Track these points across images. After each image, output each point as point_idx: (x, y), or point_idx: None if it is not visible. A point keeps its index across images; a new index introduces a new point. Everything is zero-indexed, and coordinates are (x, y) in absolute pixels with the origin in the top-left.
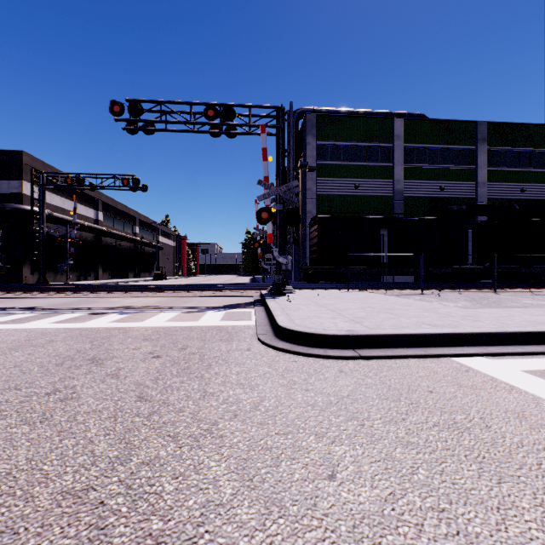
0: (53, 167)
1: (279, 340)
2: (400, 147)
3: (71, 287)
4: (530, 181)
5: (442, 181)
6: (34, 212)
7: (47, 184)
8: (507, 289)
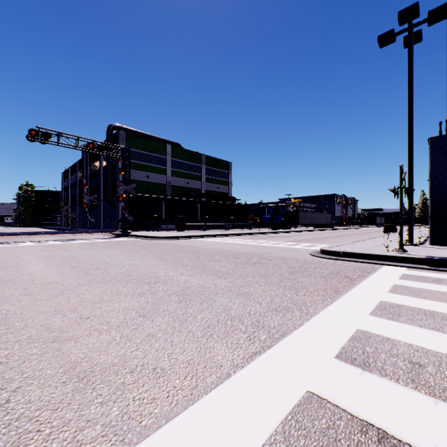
0: None
1: (157, 239)
2: (170, 159)
3: None
4: (221, 184)
5: (188, 179)
6: None
7: None
8: (209, 230)
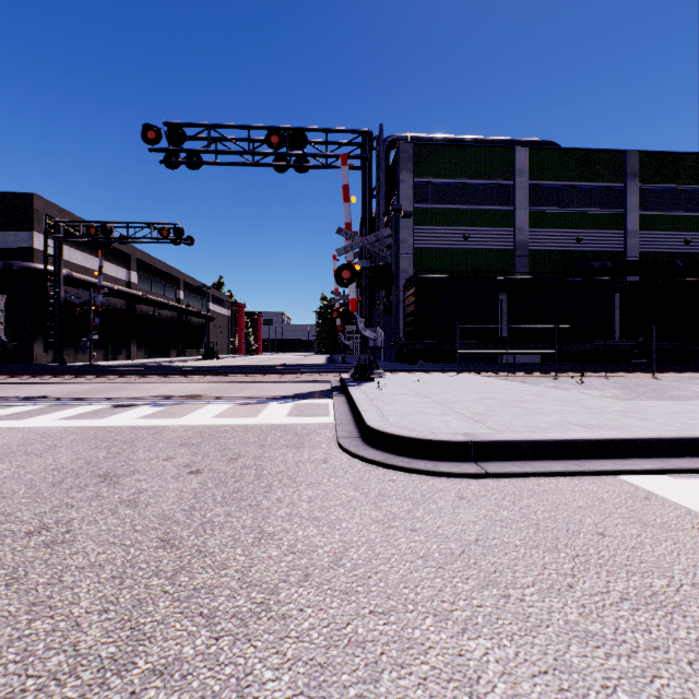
0: (73, 214)
1: (369, 446)
2: (524, 185)
3: (94, 369)
4: (697, 229)
5: (579, 230)
6: (48, 272)
7: (64, 236)
8: (669, 372)
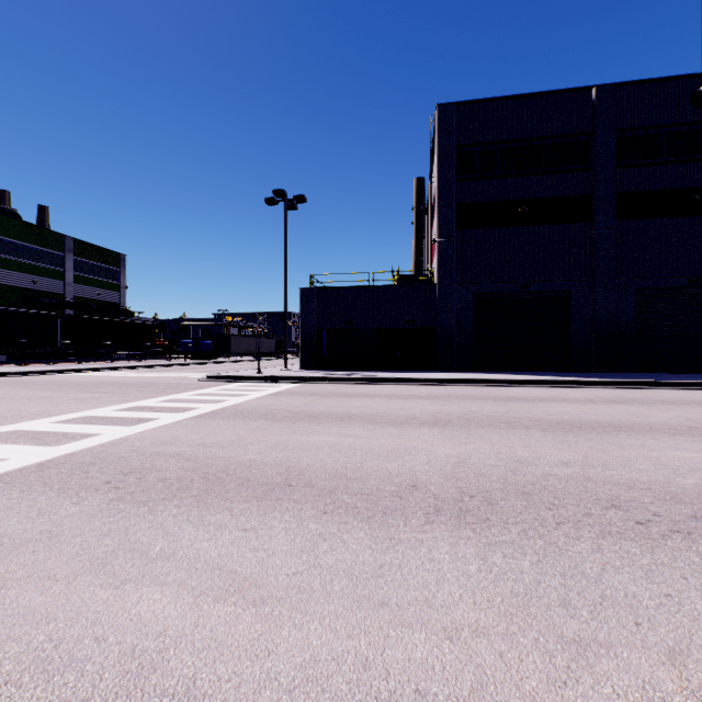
0: None
1: None
2: None
3: None
4: (105, 288)
5: (36, 276)
6: None
7: None
8: (83, 362)
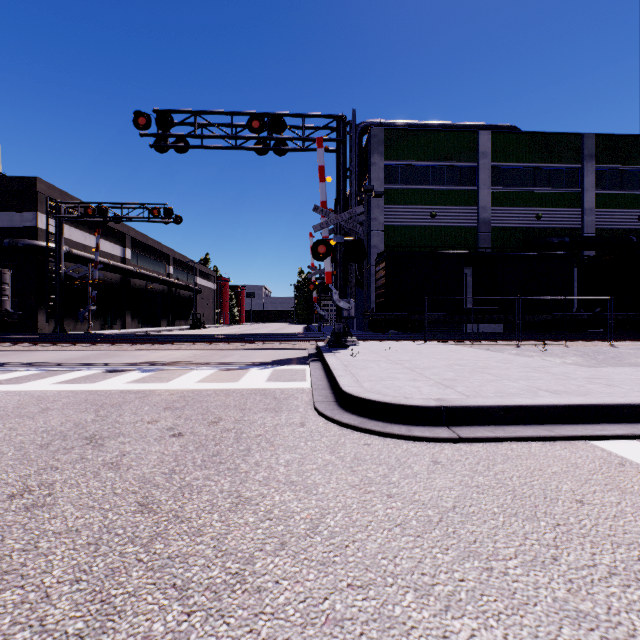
0: (72, 196)
1: (344, 411)
2: (487, 167)
3: (91, 337)
4: None
5: (539, 208)
6: (50, 249)
7: (64, 215)
8: (625, 340)
